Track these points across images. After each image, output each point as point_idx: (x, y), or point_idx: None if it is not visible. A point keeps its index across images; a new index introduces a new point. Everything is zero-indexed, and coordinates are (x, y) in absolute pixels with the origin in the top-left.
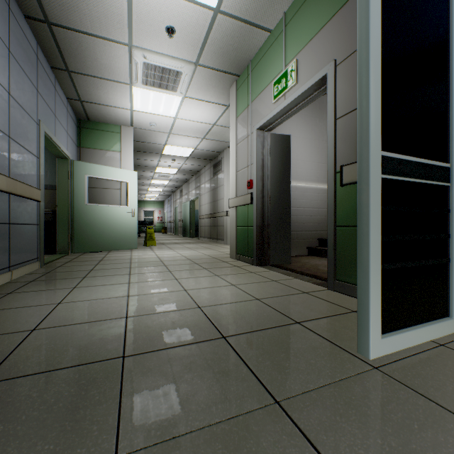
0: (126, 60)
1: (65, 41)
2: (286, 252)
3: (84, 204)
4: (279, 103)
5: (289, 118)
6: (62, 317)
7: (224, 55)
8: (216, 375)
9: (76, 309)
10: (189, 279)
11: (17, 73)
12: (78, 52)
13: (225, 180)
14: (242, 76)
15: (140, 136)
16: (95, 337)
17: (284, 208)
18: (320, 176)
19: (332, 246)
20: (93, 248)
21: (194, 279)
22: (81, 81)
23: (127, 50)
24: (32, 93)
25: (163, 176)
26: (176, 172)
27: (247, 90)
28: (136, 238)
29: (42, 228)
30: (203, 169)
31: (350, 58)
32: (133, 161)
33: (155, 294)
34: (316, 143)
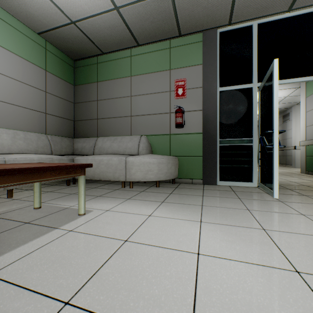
0: None
1: None
2: None
3: None
4: None
5: None
6: None
7: None
8: (305, 188)
9: None
10: (281, 177)
11: None
12: None
13: (293, 126)
14: None
15: None
16: None
17: None
18: None
19: None
20: None
21: (284, 177)
22: None
23: None
24: None
25: None
26: None
27: None
28: None
29: None
30: None
31: None
32: None
33: None
34: None
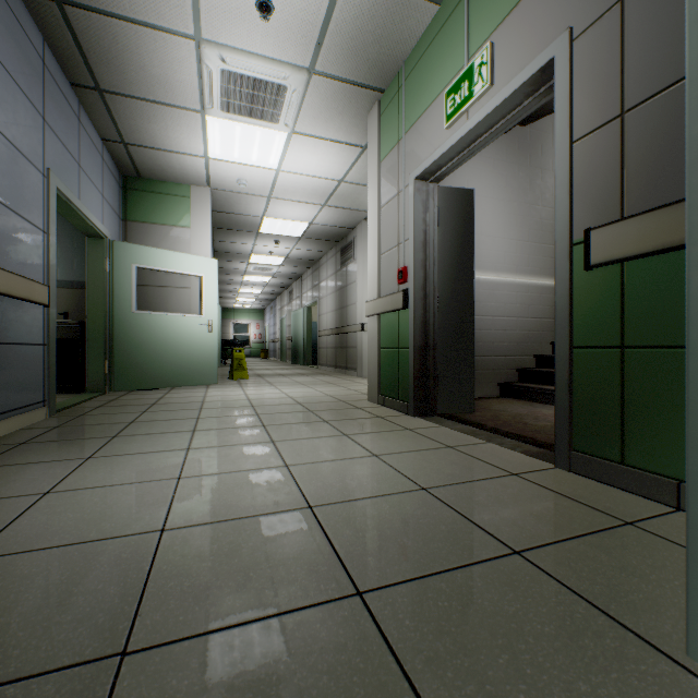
0: (193, 67)
1: (89, 34)
2: (465, 392)
3: (131, 312)
4: (457, 128)
5: (468, 165)
6: (37, 528)
7: (358, 53)
8: None
9: (71, 508)
10: (295, 441)
11: (1, 84)
12: (112, 54)
13: (360, 273)
14: (388, 91)
15: (222, 203)
16: (81, 586)
17: (463, 315)
18: (521, 264)
19: (565, 385)
20: (145, 383)
21: (305, 443)
22: (122, 109)
23: (193, 47)
24: (34, 123)
25: (262, 270)
26: (281, 262)
27: (398, 113)
28: (215, 367)
29: (54, 350)
30: (324, 256)
31: (606, 18)
32: (214, 245)
33: (230, 475)
34: (514, 207)
